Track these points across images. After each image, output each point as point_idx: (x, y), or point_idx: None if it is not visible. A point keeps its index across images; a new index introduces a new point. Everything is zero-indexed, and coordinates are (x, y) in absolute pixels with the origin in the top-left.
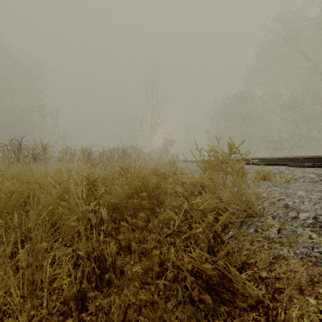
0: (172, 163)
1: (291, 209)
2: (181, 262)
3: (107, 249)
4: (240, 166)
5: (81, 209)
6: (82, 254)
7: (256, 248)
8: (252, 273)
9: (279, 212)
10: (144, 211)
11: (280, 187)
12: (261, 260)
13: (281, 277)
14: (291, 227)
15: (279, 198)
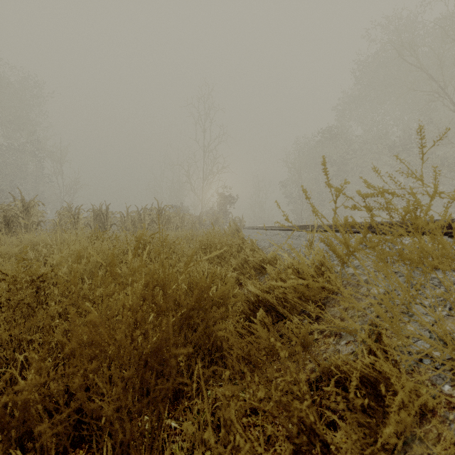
0: (234, 230)
1: None
2: None
3: None
4: None
5: None
6: None
7: None
8: None
9: None
10: (149, 397)
11: None
12: None
13: None
14: None
15: None
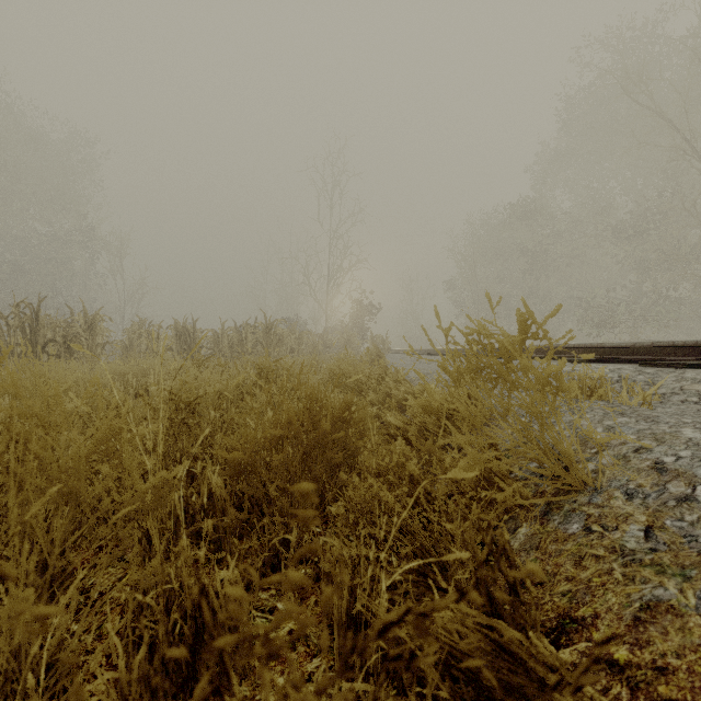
0: (374, 356)
1: (672, 475)
2: (408, 628)
3: (222, 569)
4: (552, 370)
5: (150, 480)
6: (149, 603)
7: (592, 576)
8: (589, 648)
9: (643, 481)
10: (311, 477)
11: (635, 417)
12: (610, 611)
13: (671, 666)
14: (678, 523)
15: (639, 447)
